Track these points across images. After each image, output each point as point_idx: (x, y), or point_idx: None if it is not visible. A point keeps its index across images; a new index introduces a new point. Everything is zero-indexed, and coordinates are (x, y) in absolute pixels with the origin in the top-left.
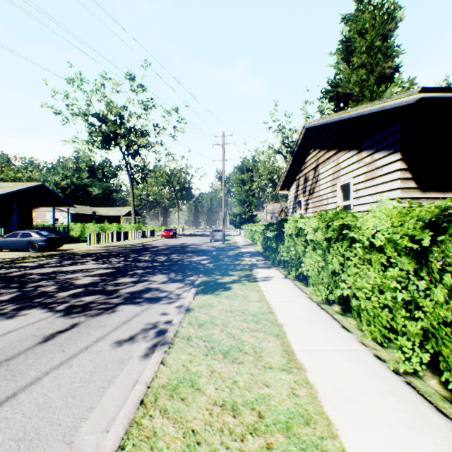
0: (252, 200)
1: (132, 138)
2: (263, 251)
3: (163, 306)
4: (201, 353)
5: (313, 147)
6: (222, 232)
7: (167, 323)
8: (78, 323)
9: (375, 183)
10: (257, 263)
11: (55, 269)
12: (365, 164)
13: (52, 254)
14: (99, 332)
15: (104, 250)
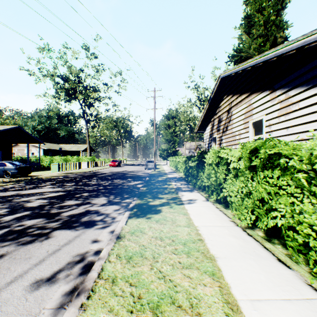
0: (175, 139)
1: (87, 93)
2: (185, 177)
3: (96, 232)
4: (125, 308)
5: (226, 94)
6: (153, 162)
7: (95, 254)
8: (3, 255)
9: (290, 117)
10: (181, 187)
11: (15, 192)
12: (279, 102)
13: (20, 179)
14: (21, 267)
15: (63, 176)
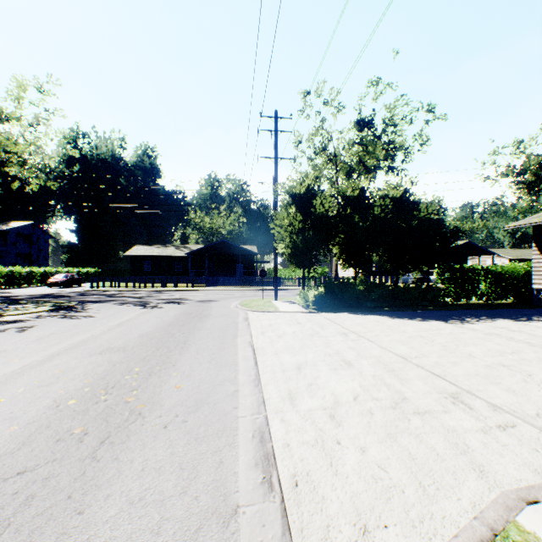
0: None
1: None
2: None
3: None
4: None
5: None
6: None
7: None
8: None
9: None
10: None
11: None
12: None
13: None
14: None
15: None
